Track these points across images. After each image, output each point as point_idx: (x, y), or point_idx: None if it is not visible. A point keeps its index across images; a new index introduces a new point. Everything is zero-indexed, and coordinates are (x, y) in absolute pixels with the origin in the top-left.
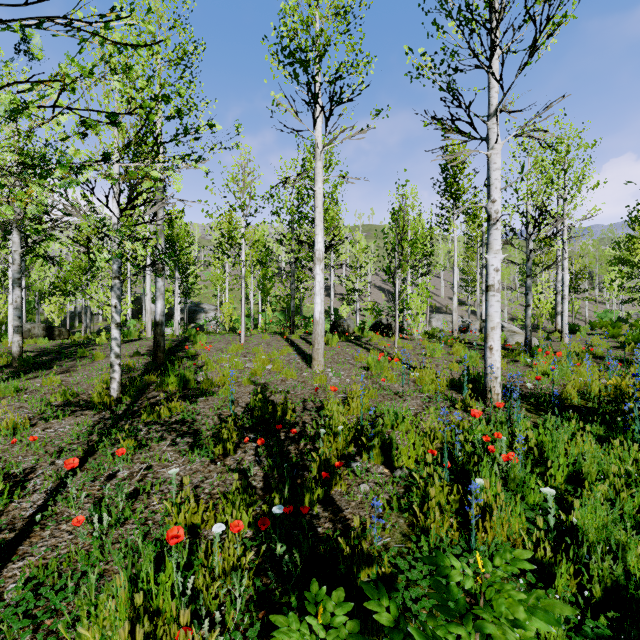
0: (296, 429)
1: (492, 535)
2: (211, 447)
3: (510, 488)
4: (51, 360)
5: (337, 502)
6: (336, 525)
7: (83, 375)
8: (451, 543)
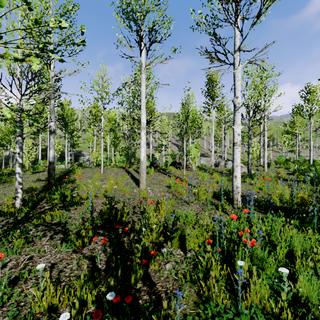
0: (128, 226)
1: (250, 300)
2: (74, 241)
3: (254, 262)
4: None
5: (152, 278)
6: (151, 297)
7: (2, 194)
8: (225, 306)
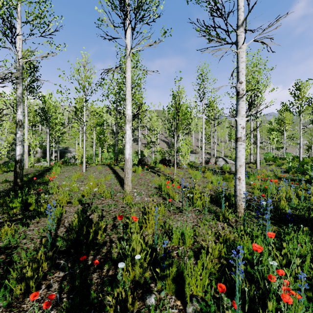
0: (103, 250)
1: None
2: (14, 285)
3: None
4: None
5: None
6: None
7: None
8: None
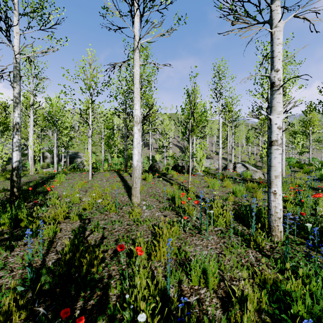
0: (98, 291)
1: None
2: None
3: None
4: None
5: None
6: None
7: None
8: None
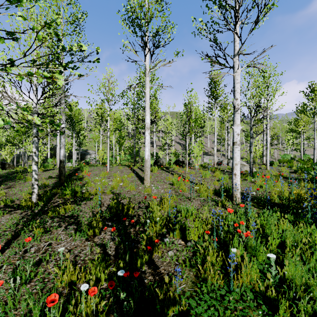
0: (134, 219)
1: (241, 281)
2: (86, 231)
3: (248, 251)
4: (1, 181)
5: (156, 262)
6: (155, 277)
7: (18, 189)
8: (219, 286)
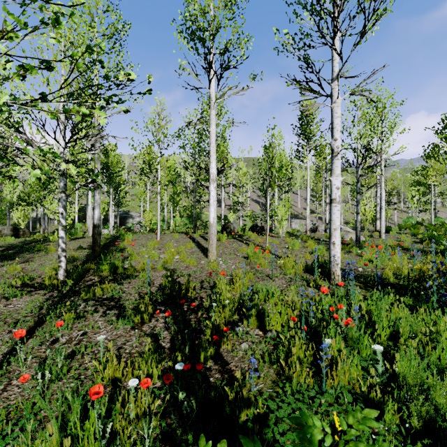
0: (195, 303)
1: (337, 381)
2: (132, 317)
3: (349, 344)
4: (15, 253)
5: (224, 357)
6: (223, 375)
7: (39, 264)
8: (308, 387)
